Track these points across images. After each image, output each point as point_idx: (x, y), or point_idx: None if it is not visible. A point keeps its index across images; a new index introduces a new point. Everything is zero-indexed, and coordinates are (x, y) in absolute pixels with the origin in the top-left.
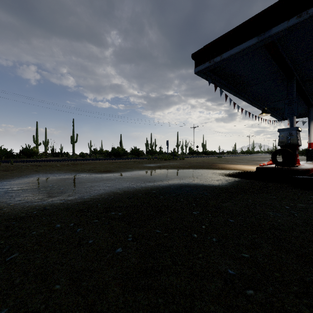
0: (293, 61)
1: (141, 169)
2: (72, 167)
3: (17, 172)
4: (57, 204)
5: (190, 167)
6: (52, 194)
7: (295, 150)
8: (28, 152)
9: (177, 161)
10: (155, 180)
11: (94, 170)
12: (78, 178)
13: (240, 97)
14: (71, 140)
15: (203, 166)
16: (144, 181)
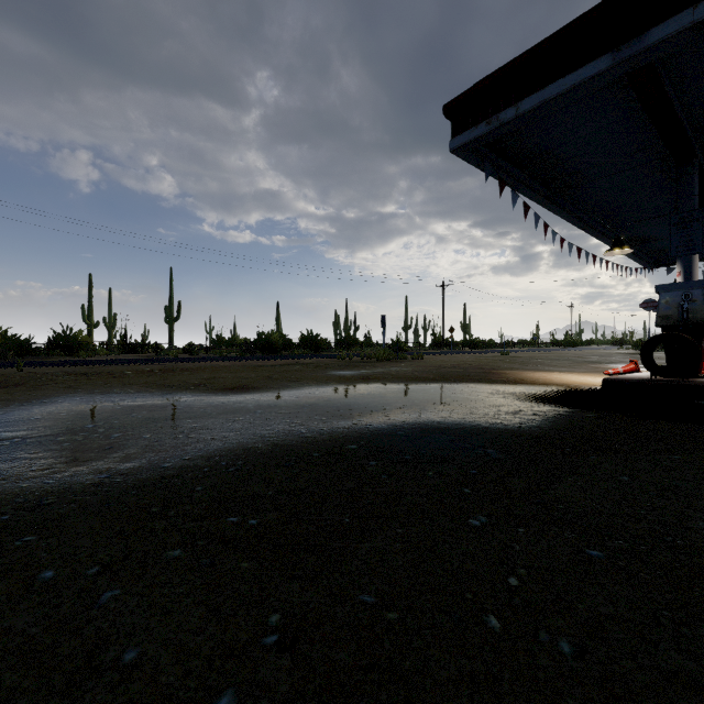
0: (695, 118)
1: (322, 384)
2: (159, 379)
3: (25, 390)
4: (83, 488)
5: (440, 378)
6: (82, 453)
7: (700, 337)
8: (66, 342)
9: (408, 364)
10: (355, 412)
11: (208, 386)
12: (167, 406)
13: (559, 210)
14: (166, 316)
15: (471, 376)
16: (327, 414)
